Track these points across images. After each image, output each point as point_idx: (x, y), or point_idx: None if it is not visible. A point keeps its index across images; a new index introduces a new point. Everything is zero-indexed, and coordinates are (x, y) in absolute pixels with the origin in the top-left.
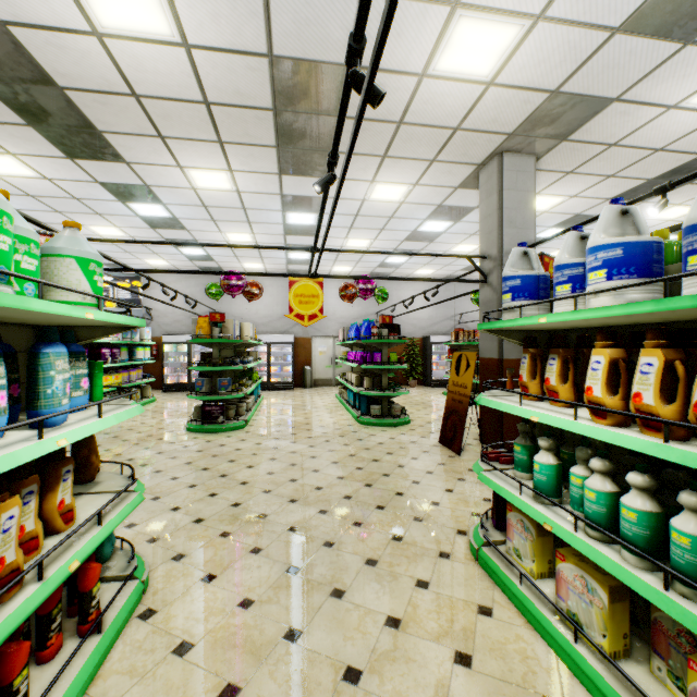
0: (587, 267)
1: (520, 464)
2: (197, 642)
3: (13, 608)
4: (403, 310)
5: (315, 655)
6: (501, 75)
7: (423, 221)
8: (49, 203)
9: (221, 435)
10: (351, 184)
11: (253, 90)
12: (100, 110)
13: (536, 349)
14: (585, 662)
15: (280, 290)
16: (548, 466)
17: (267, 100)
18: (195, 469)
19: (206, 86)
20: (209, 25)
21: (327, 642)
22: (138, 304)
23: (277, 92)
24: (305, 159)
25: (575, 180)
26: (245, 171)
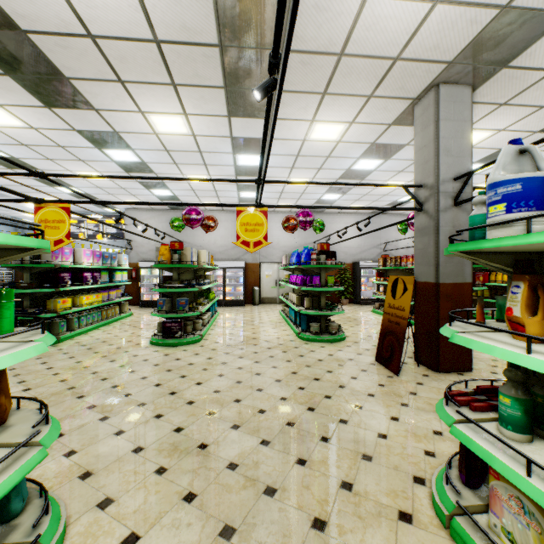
0: None
1: (509, 421)
2: None
3: None
4: (336, 240)
5: None
6: None
7: (356, 160)
8: (40, 151)
9: (178, 348)
10: (293, 124)
11: (198, 24)
12: (63, 55)
13: (535, 275)
14: None
15: (234, 224)
16: None
17: (212, 35)
18: (148, 385)
19: (154, 21)
20: None
21: None
22: (122, 237)
23: (221, 24)
24: (251, 100)
25: (507, 112)
26: (198, 114)
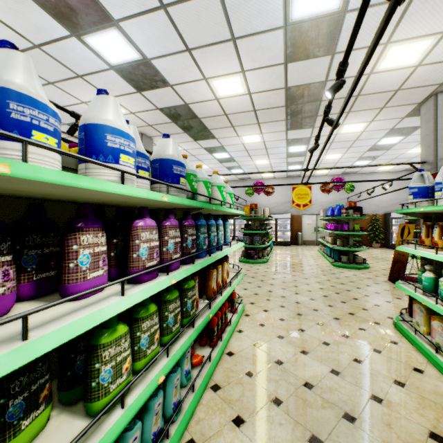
0: (442, 186)
1: (420, 280)
2: (266, 324)
3: (228, 289)
4: (368, 195)
5: (310, 336)
6: (425, 60)
7: (379, 139)
8: None
9: (256, 265)
10: (327, 128)
11: (276, 101)
12: (211, 122)
13: (429, 222)
14: (437, 359)
15: (282, 187)
16: (428, 278)
17: (282, 103)
18: (248, 277)
19: (255, 105)
20: (260, 85)
21: (315, 334)
22: None
23: (287, 99)
24: (300, 122)
25: None
26: (268, 132)
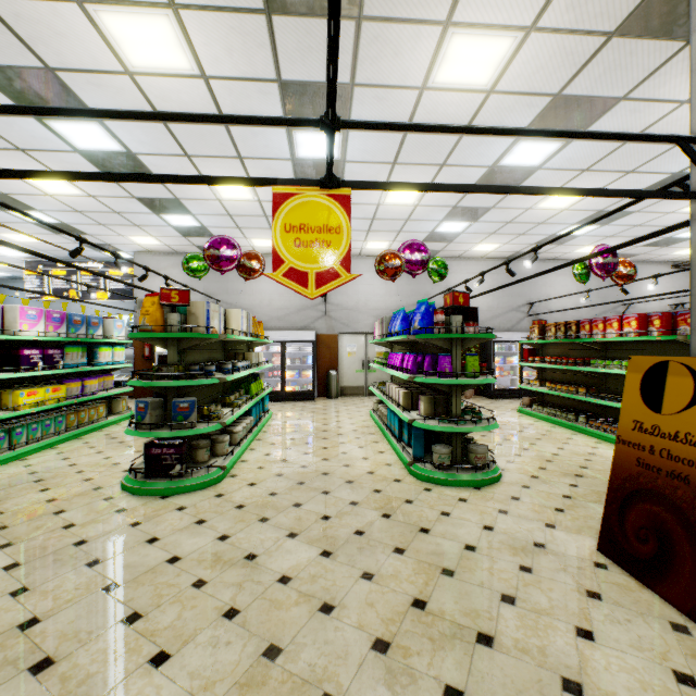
0: None
1: None
2: None
3: None
4: None
5: None
6: None
7: (513, 142)
8: None
9: (170, 502)
10: (403, 38)
11: None
12: None
13: None
14: None
15: None
16: None
17: None
18: (13, 668)
19: None
20: None
21: None
22: (133, 295)
23: None
24: None
25: None
26: (201, 7)
